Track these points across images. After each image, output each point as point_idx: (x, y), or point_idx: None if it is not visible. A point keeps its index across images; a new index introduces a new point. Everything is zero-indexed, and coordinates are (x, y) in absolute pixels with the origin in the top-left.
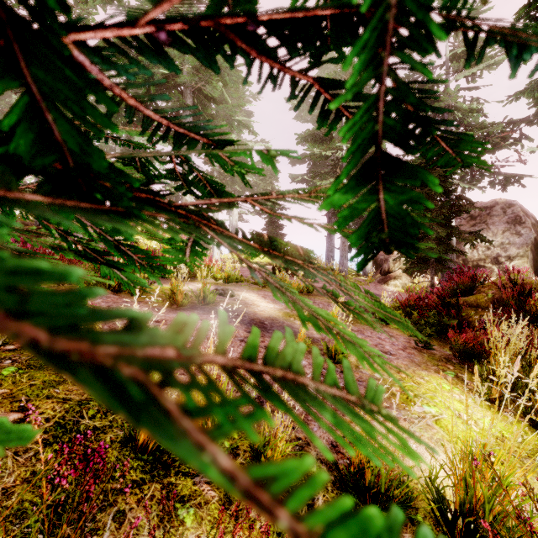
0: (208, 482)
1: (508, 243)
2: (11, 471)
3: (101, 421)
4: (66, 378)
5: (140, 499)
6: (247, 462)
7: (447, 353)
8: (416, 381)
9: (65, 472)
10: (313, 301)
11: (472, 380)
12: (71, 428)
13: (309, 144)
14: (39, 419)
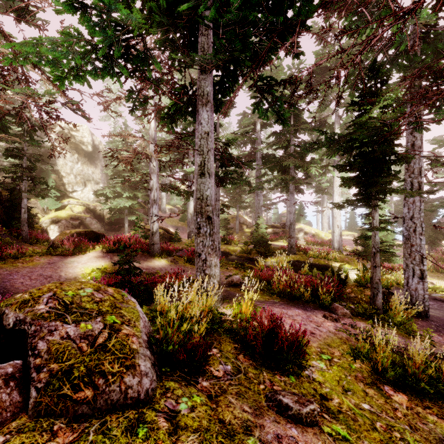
0: None
1: None
2: None
3: None
4: None
5: None
6: None
7: None
8: None
9: None
10: None
11: None
12: None
13: None
14: None
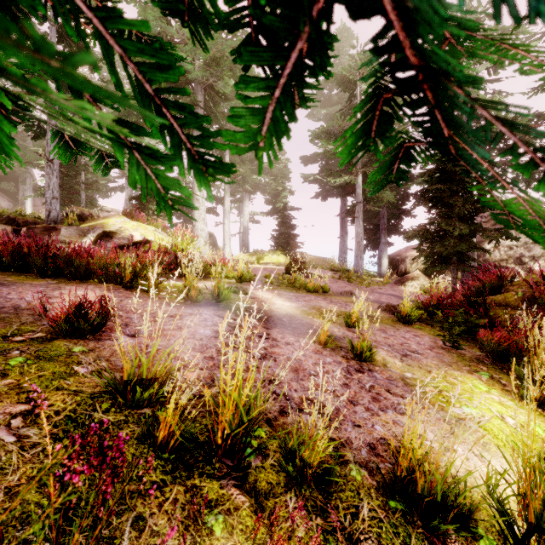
0: (237, 485)
1: (532, 242)
2: (15, 468)
3: (115, 416)
4: (78, 370)
5: (162, 503)
6: (279, 464)
7: (477, 354)
8: (450, 381)
9: (78, 466)
10: (330, 300)
11: (509, 381)
12: (82, 422)
13: (323, 140)
14: (46, 404)
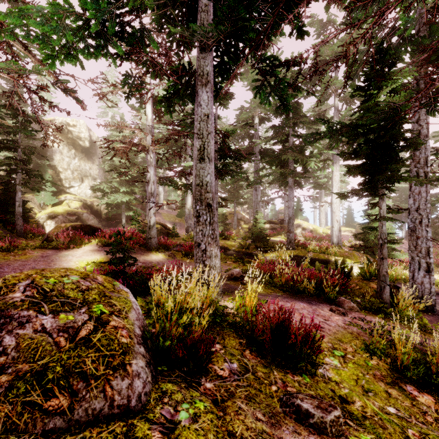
0: None
1: None
2: None
3: None
4: None
5: None
6: None
7: None
8: None
9: None
10: None
11: None
12: None
13: None
14: None
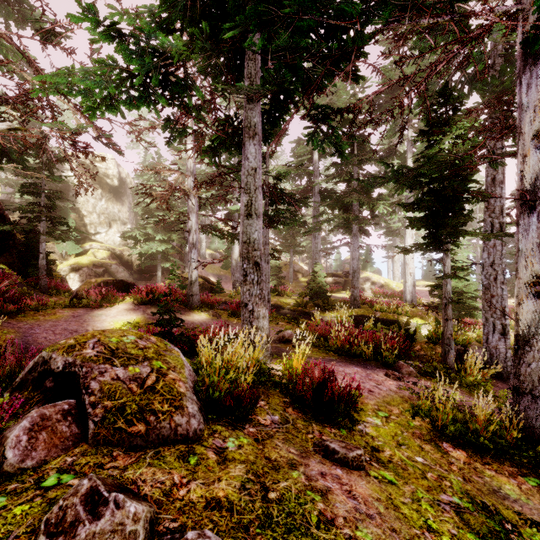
0: None
1: None
2: None
3: None
4: None
5: None
6: None
7: None
8: None
9: None
10: None
11: None
12: None
13: None
14: None
